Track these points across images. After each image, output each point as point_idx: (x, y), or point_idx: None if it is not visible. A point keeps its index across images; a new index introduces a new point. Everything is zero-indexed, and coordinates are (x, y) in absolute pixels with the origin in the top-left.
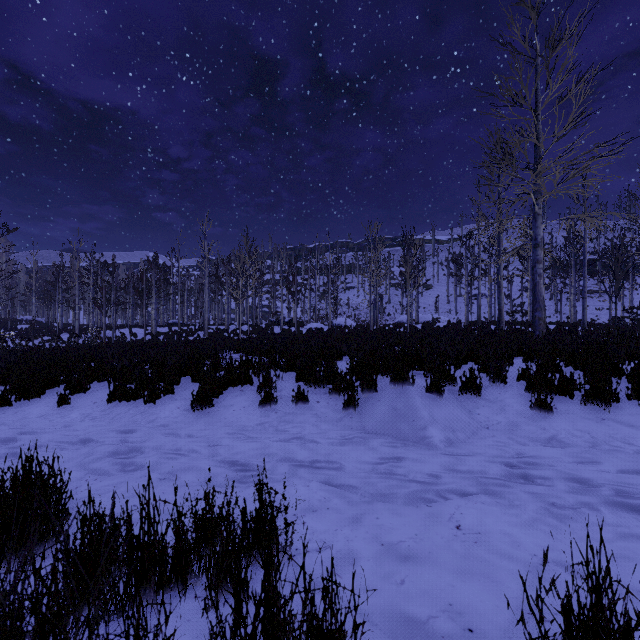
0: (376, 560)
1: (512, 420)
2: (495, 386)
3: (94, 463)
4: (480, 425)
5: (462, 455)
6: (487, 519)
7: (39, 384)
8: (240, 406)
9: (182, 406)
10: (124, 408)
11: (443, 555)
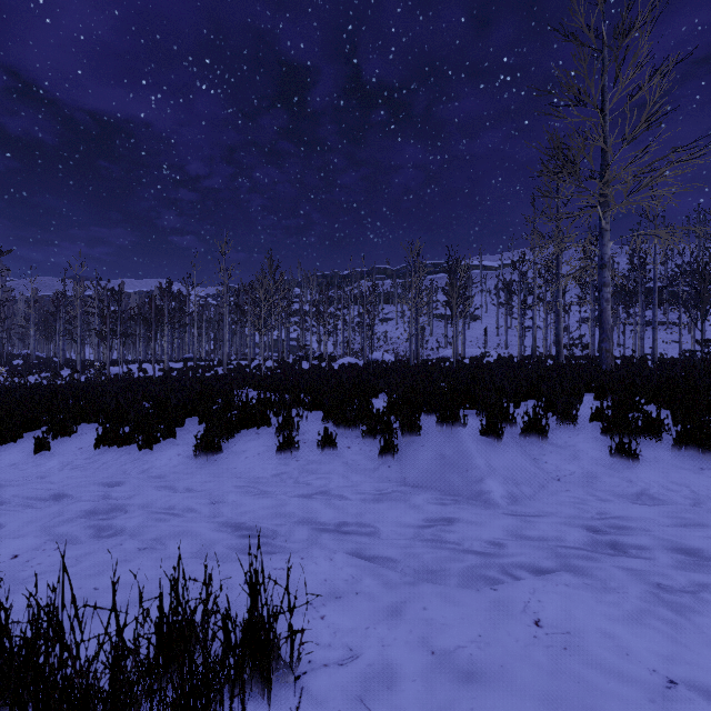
0: (425, 680)
1: (588, 470)
2: (563, 428)
3: (60, 526)
4: (549, 476)
5: (531, 516)
6: (576, 610)
7: (16, 426)
8: (254, 452)
9: (184, 452)
10: (114, 455)
11: (521, 671)
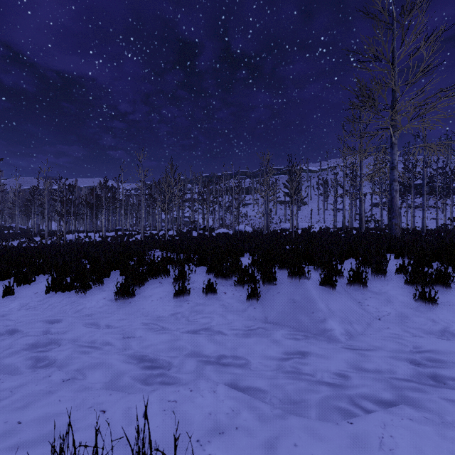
0: None
1: (400, 311)
2: (376, 279)
3: (6, 358)
4: (372, 316)
5: (366, 351)
6: (426, 448)
7: None
8: (158, 297)
9: (108, 296)
10: (58, 298)
11: None
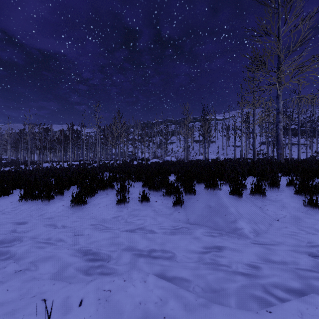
0: None
1: (294, 214)
2: (272, 190)
3: None
4: (271, 218)
5: (272, 245)
6: None
7: None
8: (104, 204)
9: (66, 204)
10: (28, 206)
11: None
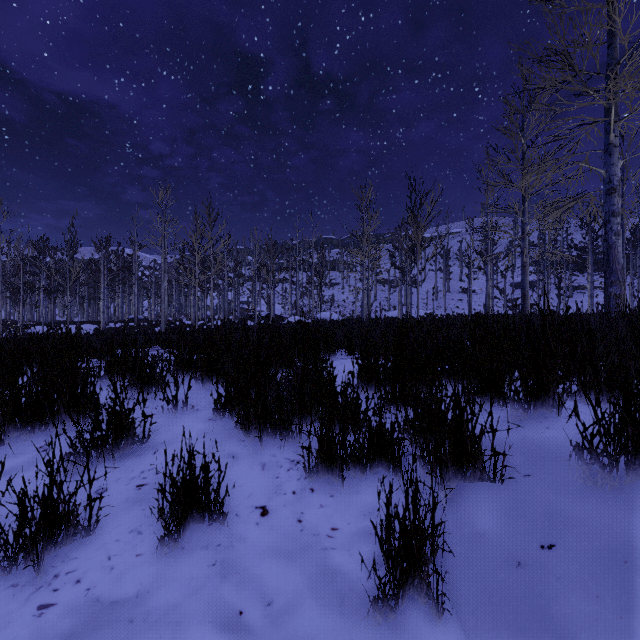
0: None
1: None
2: None
3: None
4: None
5: None
6: None
7: None
8: None
9: None
10: None
11: None
